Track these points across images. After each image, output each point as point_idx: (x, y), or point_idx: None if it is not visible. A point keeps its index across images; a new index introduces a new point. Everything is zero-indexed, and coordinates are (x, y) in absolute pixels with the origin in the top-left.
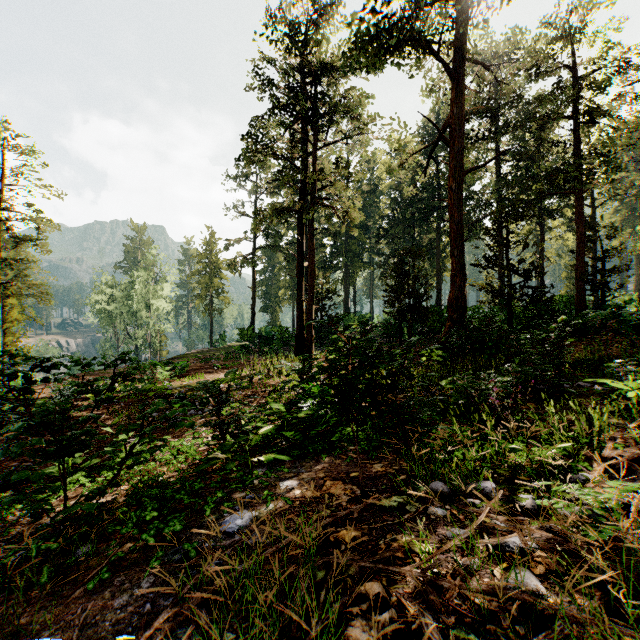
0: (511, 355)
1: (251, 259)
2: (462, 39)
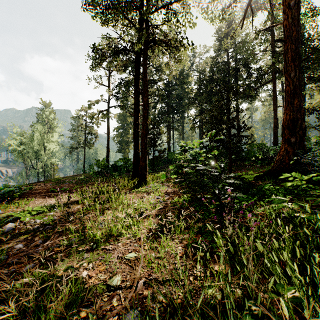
0: None
1: (106, 113)
2: None
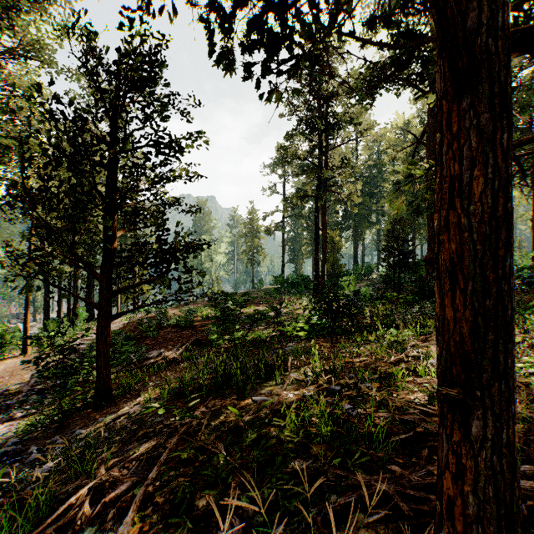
0: None
1: (282, 226)
2: None
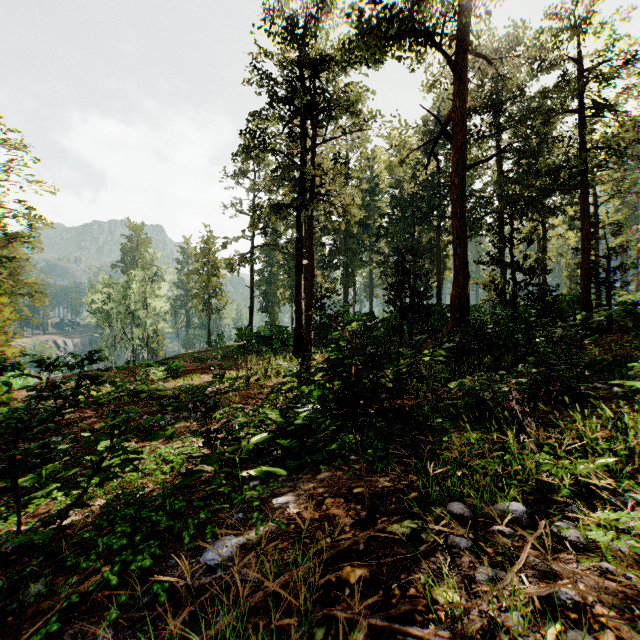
0: (522, 355)
1: (249, 258)
2: (465, 30)
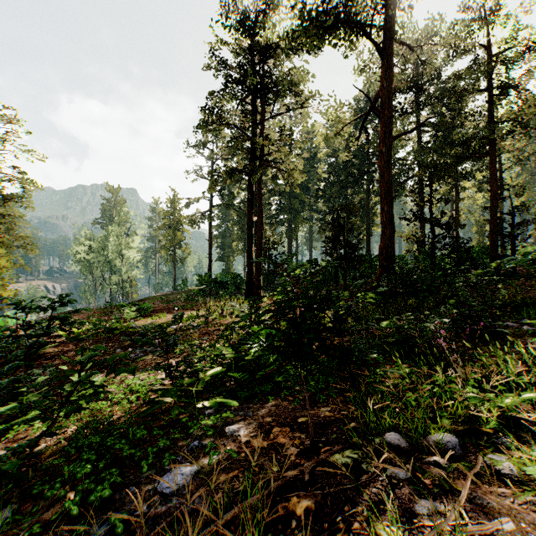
0: (443, 297)
1: (208, 215)
2: (391, 21)
